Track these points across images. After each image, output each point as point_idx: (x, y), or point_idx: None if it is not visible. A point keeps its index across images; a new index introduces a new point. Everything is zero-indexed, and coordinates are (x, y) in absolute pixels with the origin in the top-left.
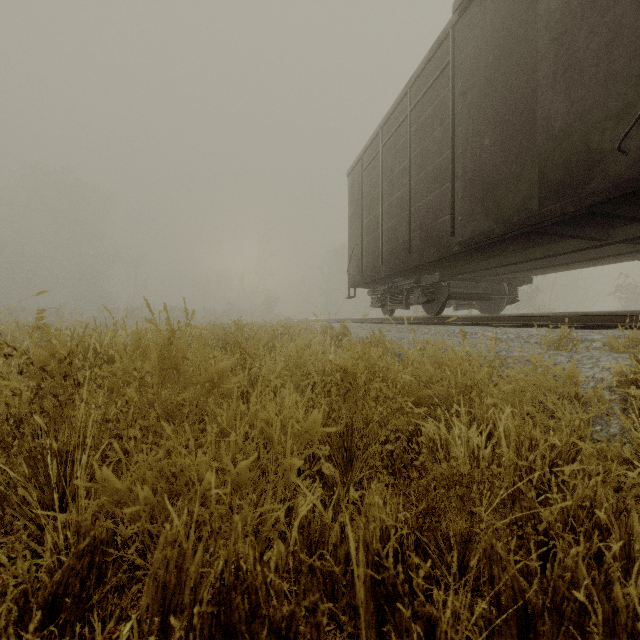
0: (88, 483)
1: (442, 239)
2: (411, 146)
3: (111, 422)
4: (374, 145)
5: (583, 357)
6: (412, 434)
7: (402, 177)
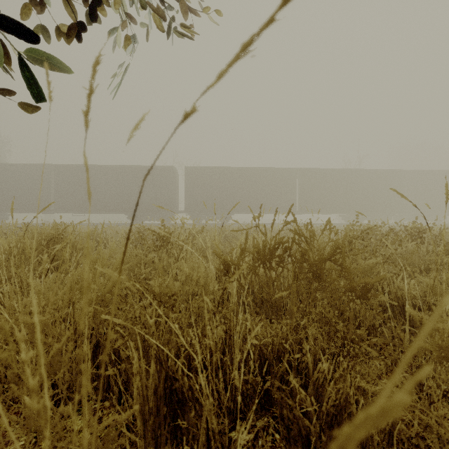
0: None
1: None
2: None
3: None
4: None
5: None
6: None
7: None
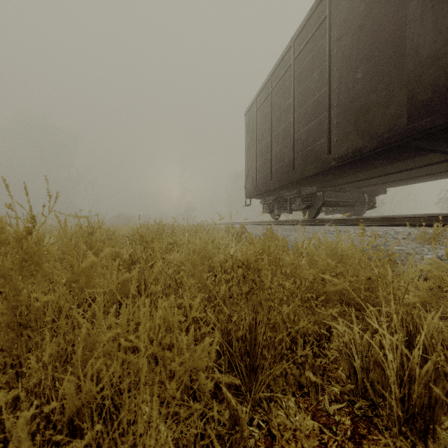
0: None
1: (320, 157)
2: (294, 87)
3: None
4: (265, 90)
5: None
6: (319, 334)
7: (287, 112)
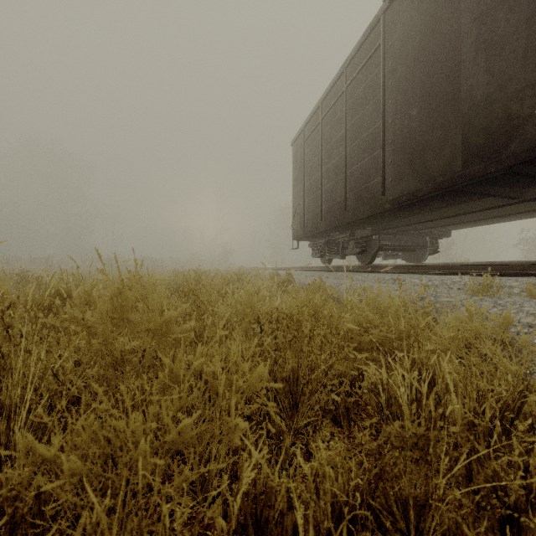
0: (10, 451)
1: (374, 198)
2: (347, 118)
3: (51, 376)
4: (314, 118)
5: (507, 303)
6: (354, 377)
7: (339, 145)
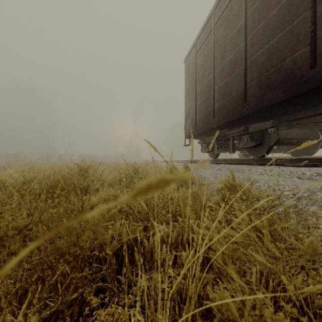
0: None
1: (293, 77)
2: (246, 6)
3: None
4: (206, 28)
5: None
6: None
7: (235, 39)
